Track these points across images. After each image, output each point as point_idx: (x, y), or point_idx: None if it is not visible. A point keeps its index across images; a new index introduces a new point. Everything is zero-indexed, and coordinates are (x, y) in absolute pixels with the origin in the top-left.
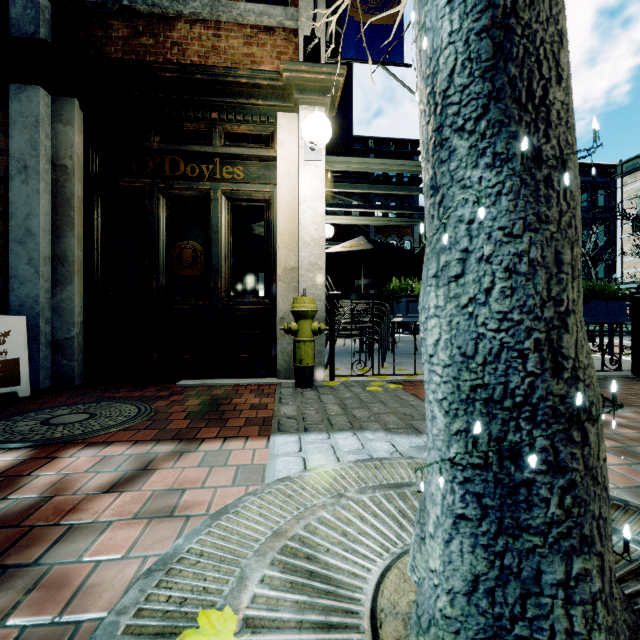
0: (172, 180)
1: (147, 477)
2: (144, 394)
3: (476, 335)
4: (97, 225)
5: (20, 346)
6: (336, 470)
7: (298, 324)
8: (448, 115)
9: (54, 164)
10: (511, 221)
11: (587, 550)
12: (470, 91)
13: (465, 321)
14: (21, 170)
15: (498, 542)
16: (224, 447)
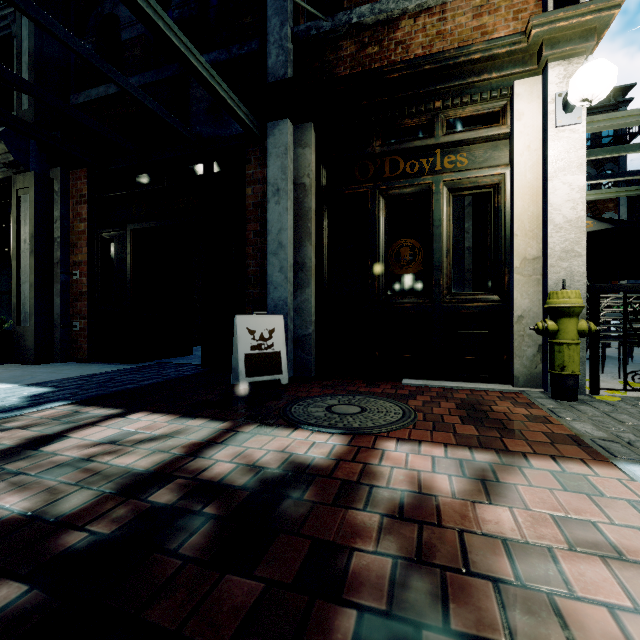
0: (393, 180)
1: (504, 491)
2: (381, 391)
3: None
4: (325, 233)
5: (280, 341)
6: None
7: (558, 323)
8: None
9: (295, 184)
10: None
11: None
12: None
13: None
14: (275, 193)
15: None
16: (557, 467)
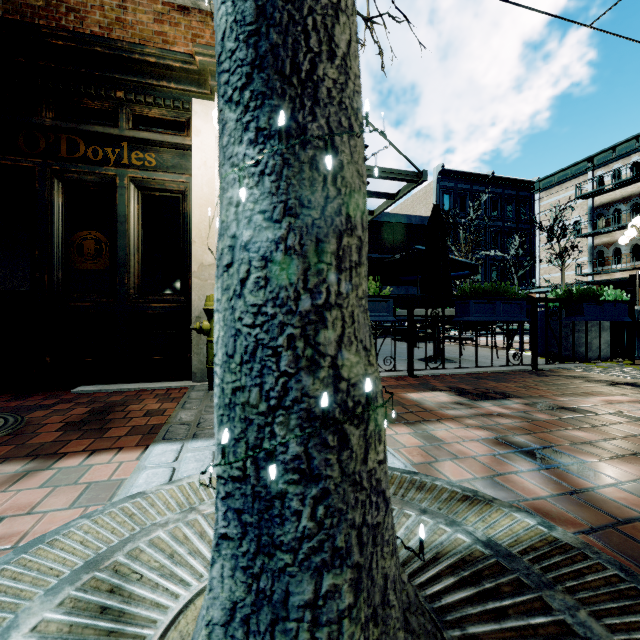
0: (69, 162)
1: None
2: (25, 404)
3: (235, 331)
4: None
5: None
6: (202, 480)
7: (211, 323)
8: (221, 84)
9: None
10: (272, 204)
11: (339, 564)
12: (236, 57)
13: (230, 316)
14: None
15: (256, 563)
16: (89, 461)
